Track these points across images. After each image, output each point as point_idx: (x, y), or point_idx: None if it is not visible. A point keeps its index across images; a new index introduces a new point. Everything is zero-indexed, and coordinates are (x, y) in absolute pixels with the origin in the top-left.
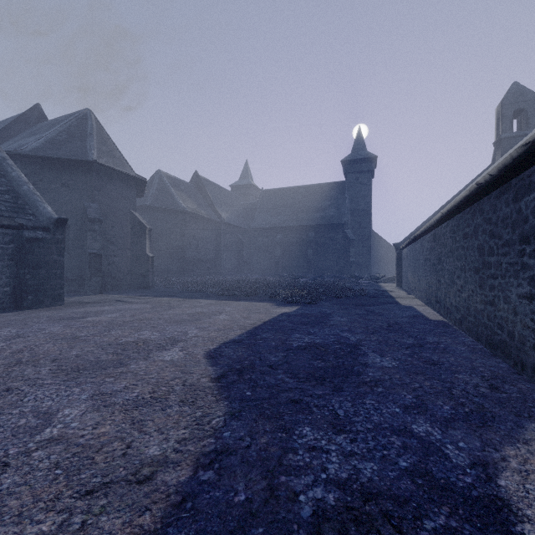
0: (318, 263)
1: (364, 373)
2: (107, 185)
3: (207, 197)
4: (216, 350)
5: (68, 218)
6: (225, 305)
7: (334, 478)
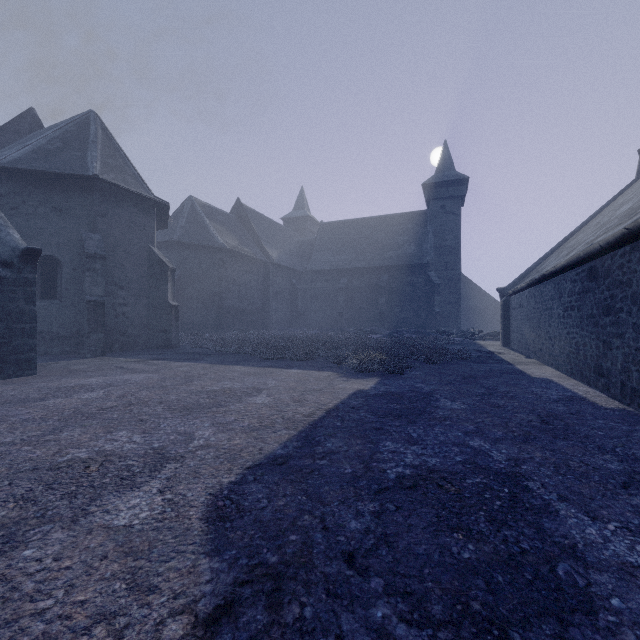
0: (392, 315)
1: (598, 597)
2: (114, 209)
3: (252, 231)
4: (234, 490)
5: (61, 254)
6: (268, 376)
7: None
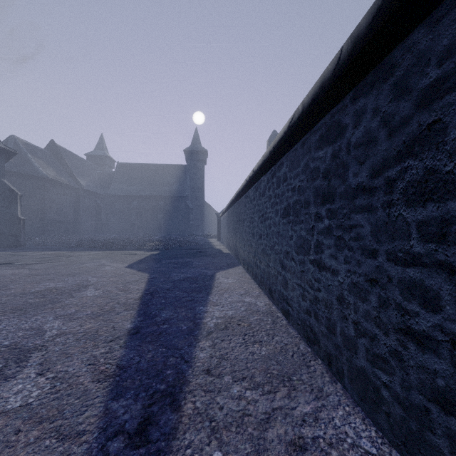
0: (166, 225)
1: (192, 266)
2: None
3: (65, 165)
4: (129, 266)
5: None
6: (110, 253)
7: (182, 277)
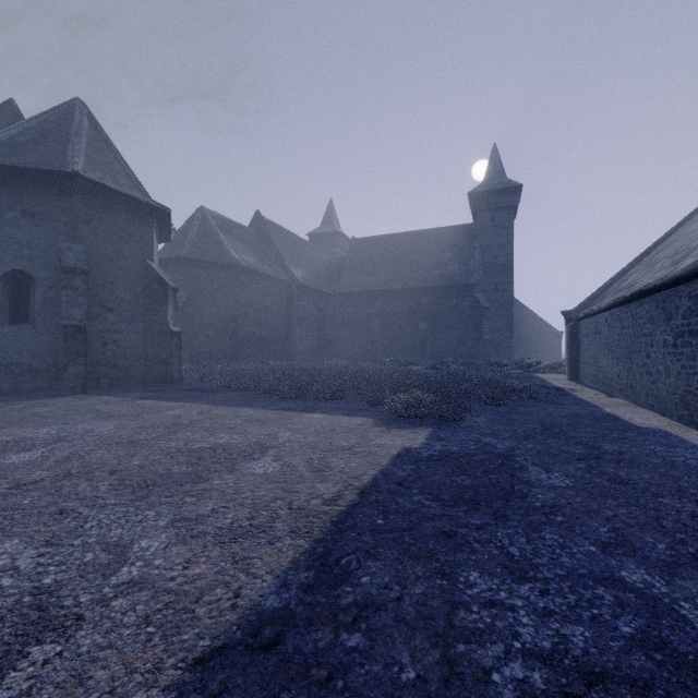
0: (434, 343)
1: None
2: (102, 215)
3: (274, 248)
4: None
5: (34, 268)
6: (281, 424)
7: None
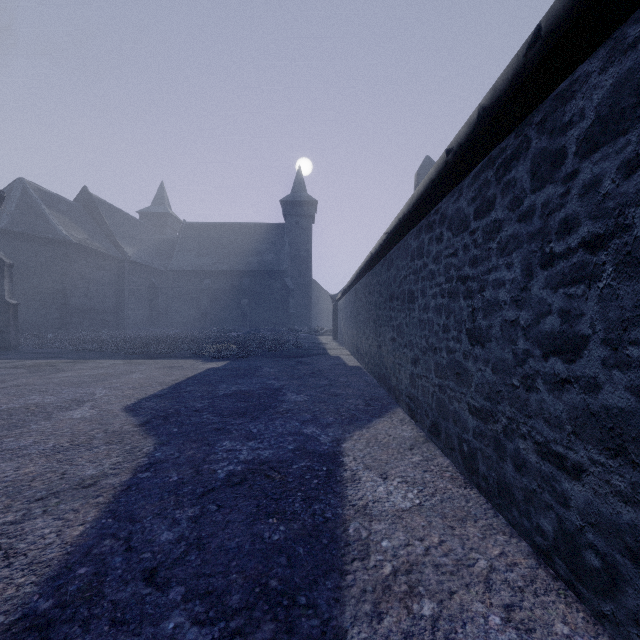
0: (254, 315)
1: (280, 406)
2: None
3: (104, 225)
4: (136, 405)
5: None
6: (137, 364)
7: (243, 460)
